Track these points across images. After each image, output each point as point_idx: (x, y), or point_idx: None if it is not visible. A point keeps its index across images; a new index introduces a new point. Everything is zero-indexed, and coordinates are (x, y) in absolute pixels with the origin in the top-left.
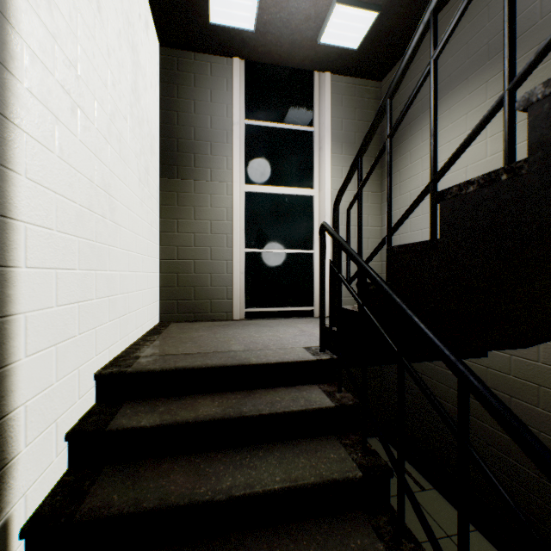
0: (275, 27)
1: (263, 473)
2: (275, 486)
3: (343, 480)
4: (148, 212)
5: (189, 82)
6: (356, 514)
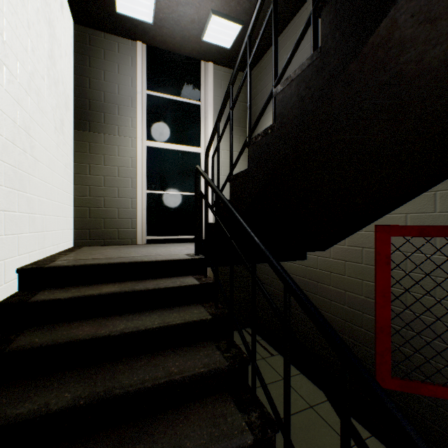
0: (169, 23)
1: (147, 322)
2: (154, 326)
3: (199, 321)
4: (63, 155)
5: (100, 55)
6: (208, 342)
